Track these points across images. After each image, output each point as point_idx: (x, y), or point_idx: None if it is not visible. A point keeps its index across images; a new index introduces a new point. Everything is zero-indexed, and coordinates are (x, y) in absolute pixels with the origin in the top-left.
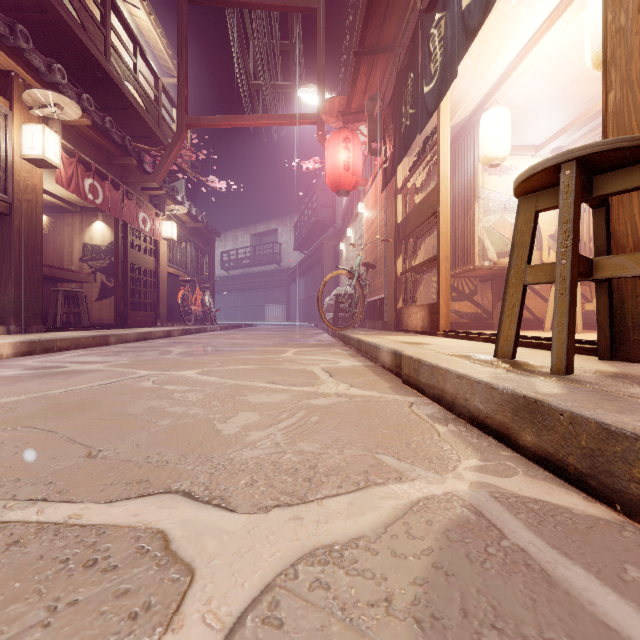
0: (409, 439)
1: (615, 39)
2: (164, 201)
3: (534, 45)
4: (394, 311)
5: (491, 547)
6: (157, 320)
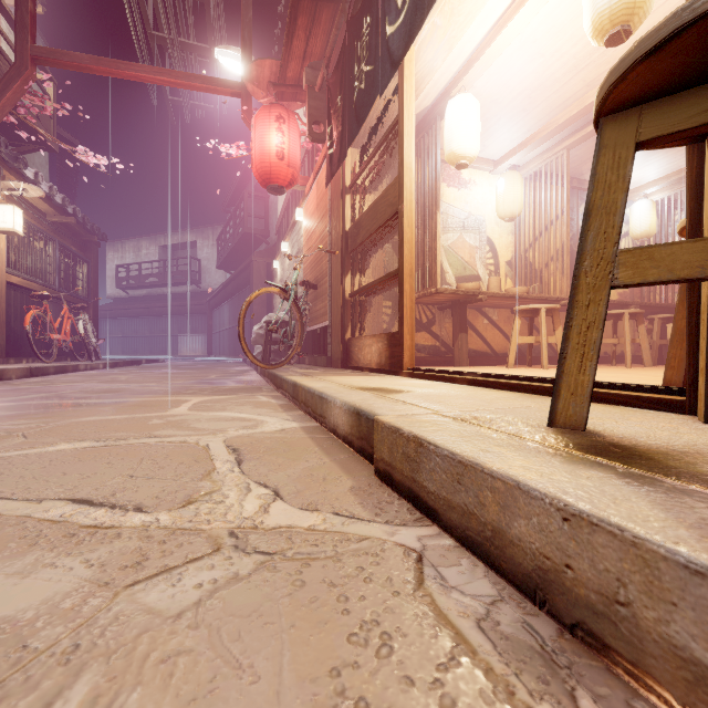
0: None
1: None
2: None
3: (513, 14)
4: (341, 343)
5: None
6: None
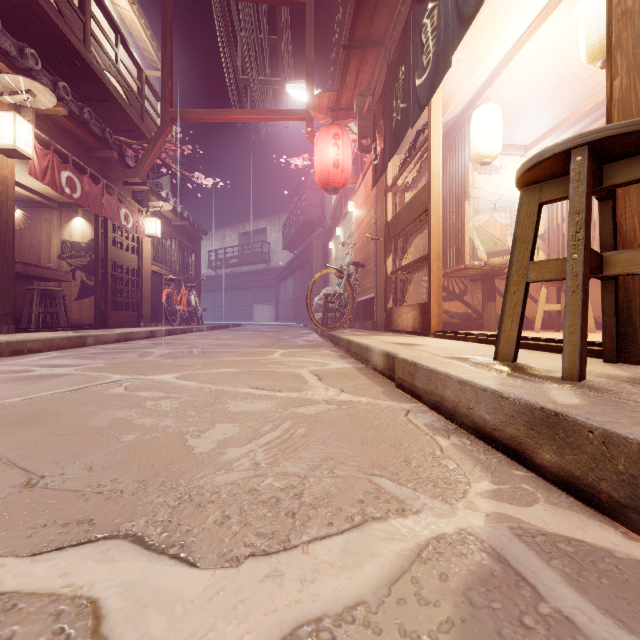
0: (408, 456)
1: (621, 22)
2: (148, 197)
3: (526, 40)
4: (384, 311)
5: (527, 616)
6: (140, 320)
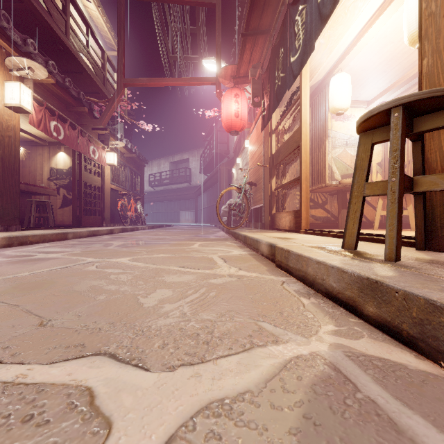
0: (282, 309)
1: (428, 21)
2: (108, 138)
3: (367, 29)
4: (270, 215)
5: (348, 399)
6: (103, 222)
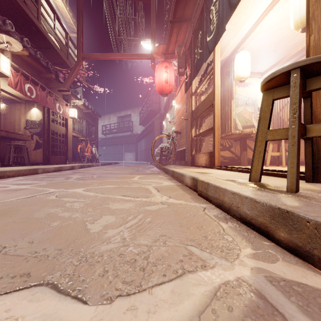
0: (206, 233)
1: (314, 6)
2: (70, 98)
3: (263, 18)
4: (191, 156)
5: None
6: (66, 160)
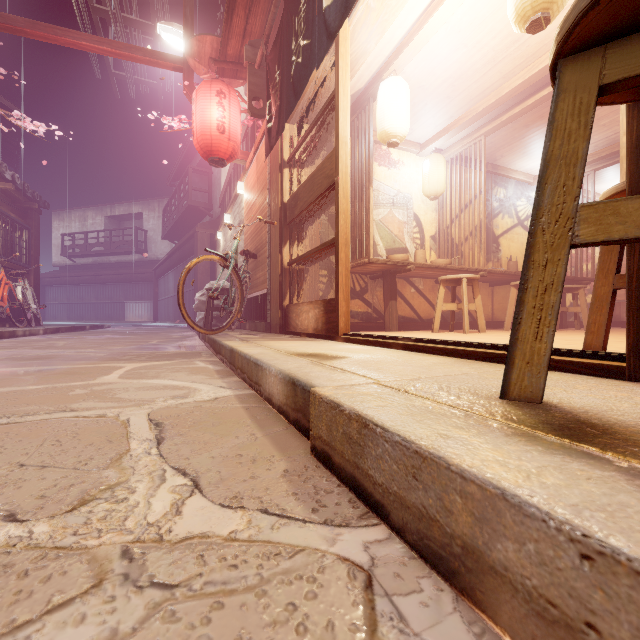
0: None
1: None
2: None
3: (441, 2)
4: (280, 309)
5: None
6: None
